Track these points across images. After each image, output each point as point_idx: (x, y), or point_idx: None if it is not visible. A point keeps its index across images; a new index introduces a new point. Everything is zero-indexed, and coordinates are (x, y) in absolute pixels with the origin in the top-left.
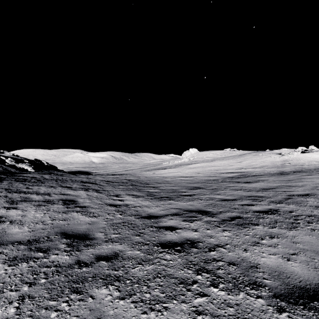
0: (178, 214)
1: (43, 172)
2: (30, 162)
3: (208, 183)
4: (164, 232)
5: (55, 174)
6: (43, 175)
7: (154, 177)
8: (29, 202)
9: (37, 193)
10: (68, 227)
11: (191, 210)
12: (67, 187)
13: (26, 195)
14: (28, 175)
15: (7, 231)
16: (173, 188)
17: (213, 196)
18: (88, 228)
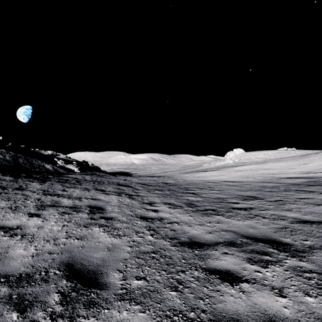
0: (235, 243)
1: (87, 173)
2: (77, 163)
3: (266, 192)
4: (218, 286)
5: (97, 175)
6: (85, 176)
7: (194, 180)
8: (56, 208)
9: (69, 197)
10: (79, 253)
11: (254, 237)
12: (101, 190)
13: (58, 198)
14: (72, 176)
15: (9, 252)
16: (219, 196)
17: (280, 212)
18: (105, 257)
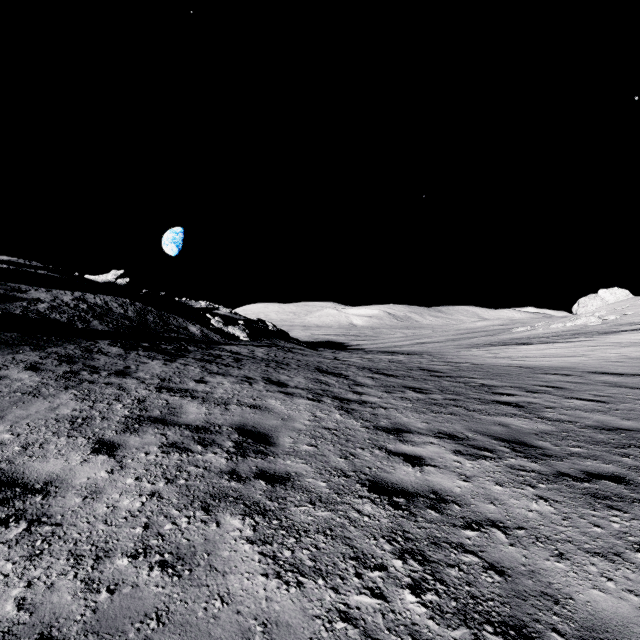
0: None
1: (261, 343)
2: (245, 324)
3: None
4: None
5: (279, 348)
6: (255, 349)
7: (501, 366)
8: (164, 429)
9: (205, 398)
10: None
11: None
12: (279, 383)
13: (180, 400)
14: (232, 348)
15: None
16: (607, 421)
17: None
18: None
